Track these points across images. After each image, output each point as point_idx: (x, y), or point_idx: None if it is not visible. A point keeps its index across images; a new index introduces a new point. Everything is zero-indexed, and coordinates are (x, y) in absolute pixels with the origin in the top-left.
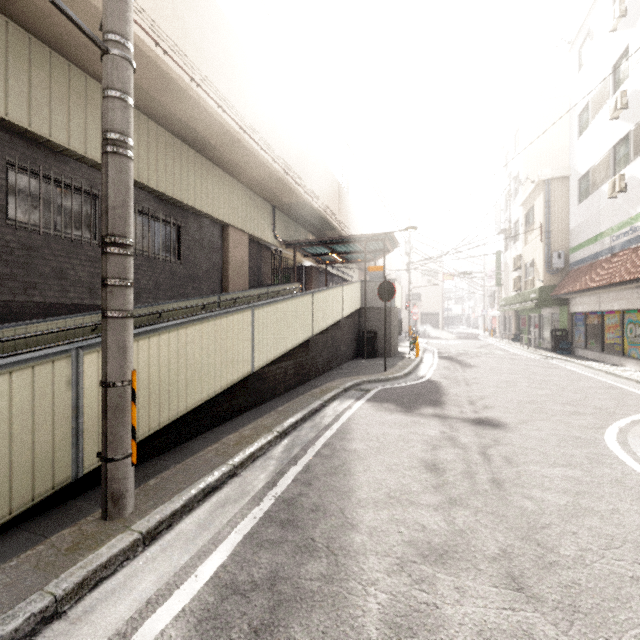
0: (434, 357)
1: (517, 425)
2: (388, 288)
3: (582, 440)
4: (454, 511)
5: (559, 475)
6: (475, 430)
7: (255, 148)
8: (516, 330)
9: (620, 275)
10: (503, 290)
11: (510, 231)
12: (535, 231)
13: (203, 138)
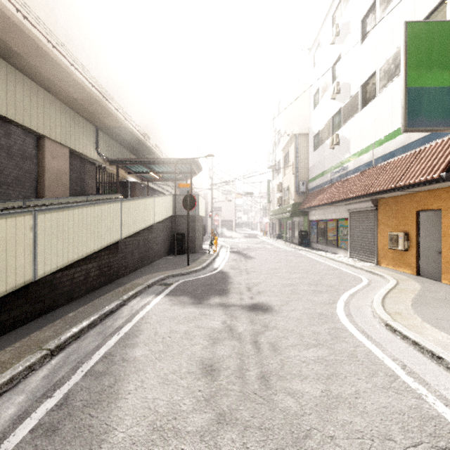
0: (227, 252)
1: (280, 307)
2: (190, 200)
3: (324, 316)
4: (221, 435)
5: (312, 357)
6: (250, 316)
7: (68, 66)
8: (279, 231)
9: (337, 196)
10: (271, 205)
11: (275, 167)
12: (290, 167)
13: (4, 42)
